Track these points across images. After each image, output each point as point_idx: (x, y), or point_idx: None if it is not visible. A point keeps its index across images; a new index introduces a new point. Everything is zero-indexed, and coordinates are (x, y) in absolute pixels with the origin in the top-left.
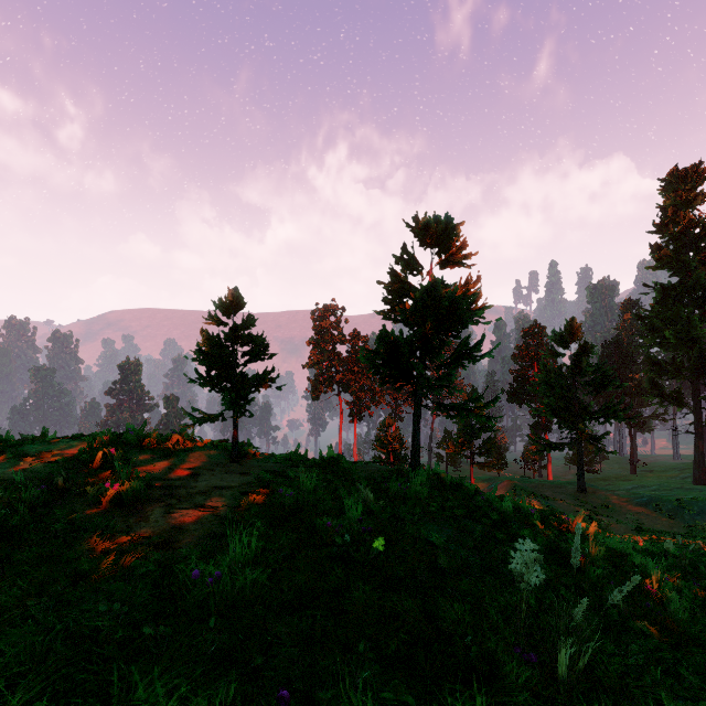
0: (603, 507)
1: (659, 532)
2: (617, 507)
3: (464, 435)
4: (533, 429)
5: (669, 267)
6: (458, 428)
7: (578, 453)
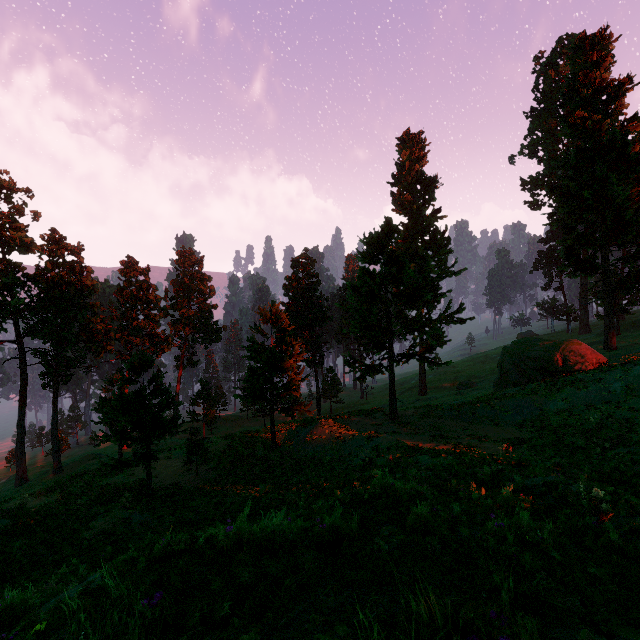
0: (435, 429)
1: (528, 441)
2: (443, 426)
3: (269, 370)
4: (308, 364)
5: (405, 213)
6: (250, 365)
7: (391, 375)
